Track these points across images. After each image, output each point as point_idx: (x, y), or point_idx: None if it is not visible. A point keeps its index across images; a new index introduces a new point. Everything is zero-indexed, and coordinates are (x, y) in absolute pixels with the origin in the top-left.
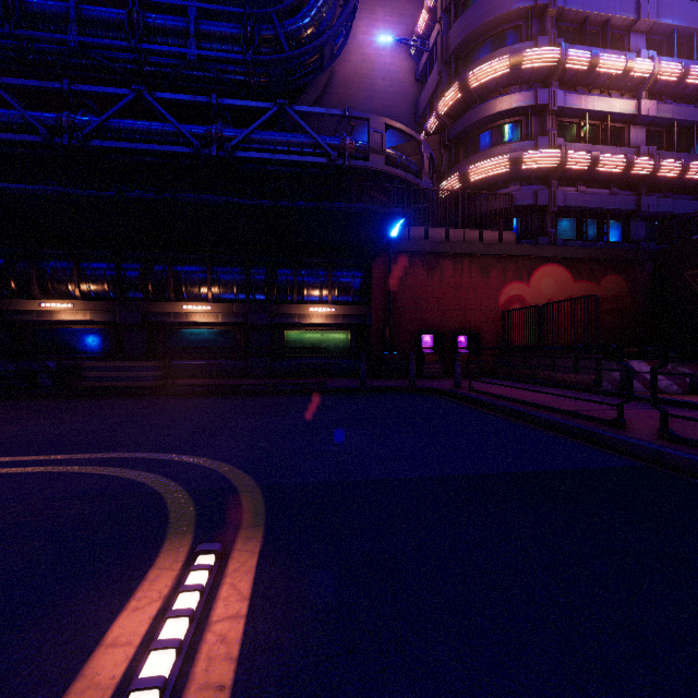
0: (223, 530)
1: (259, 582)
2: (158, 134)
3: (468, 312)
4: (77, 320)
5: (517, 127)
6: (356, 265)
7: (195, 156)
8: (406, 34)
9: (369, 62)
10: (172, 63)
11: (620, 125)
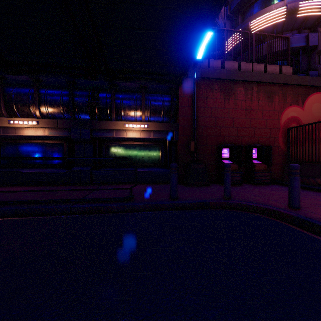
0: None
1: None
2: None
3: (256, 129)
4: None
5: None
6: (165, 92)
7: None
8: None
9: None
10: None
11: None
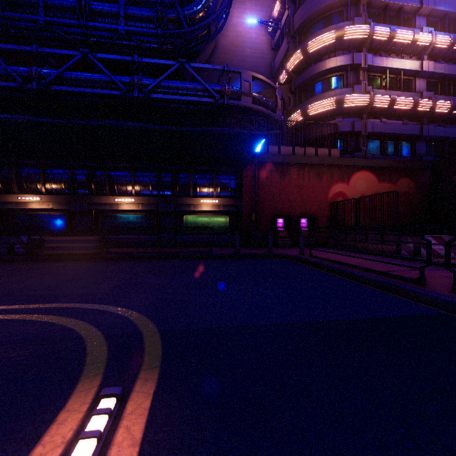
0: (126, 372)
1: (150, 426)
2: (98, 82)
3: (307, 203)
4: (43, 208)
5: (340, 78)
6: (232, 171)
7: (123, 97)
8: (265, 18)
9: (241, 37)
10: (109, 36)
11: (409, 78)
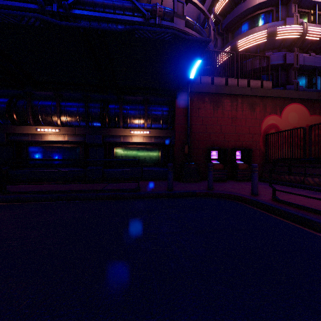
0: None
1: None
2: None
3: (241, 135)
4: None
5: (269, 14)
6: (163, 103)
7: None
8: None
9: None
10: None
11: None
